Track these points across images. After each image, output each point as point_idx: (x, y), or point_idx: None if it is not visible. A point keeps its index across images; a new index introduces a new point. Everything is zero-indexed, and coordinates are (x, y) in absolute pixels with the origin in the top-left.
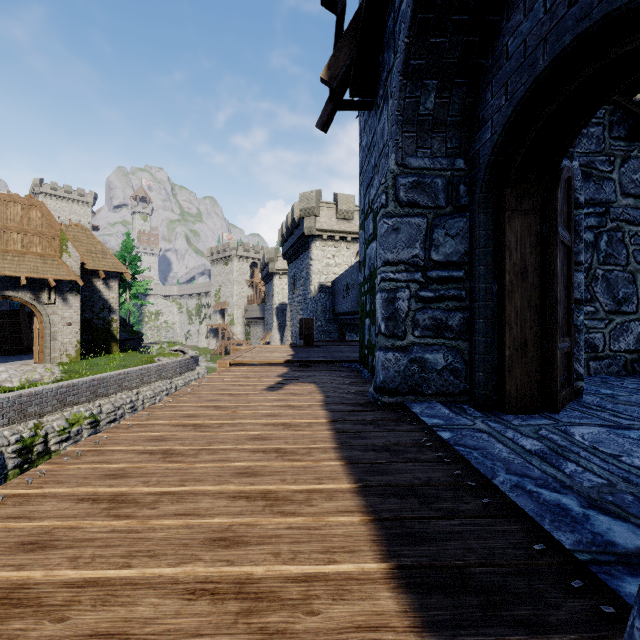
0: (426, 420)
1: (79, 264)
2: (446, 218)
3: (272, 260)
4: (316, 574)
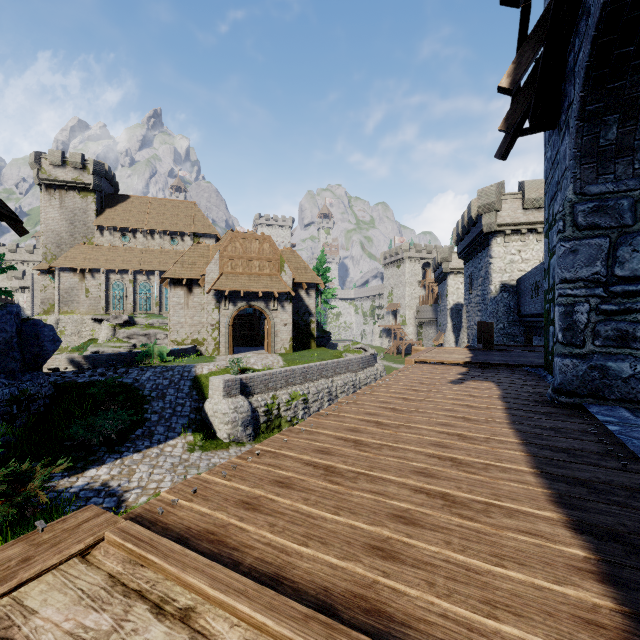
0: (599, 417)
1: (291, 279)
2: (633, 235)
3: (446, 260)
4: (490, 464)
